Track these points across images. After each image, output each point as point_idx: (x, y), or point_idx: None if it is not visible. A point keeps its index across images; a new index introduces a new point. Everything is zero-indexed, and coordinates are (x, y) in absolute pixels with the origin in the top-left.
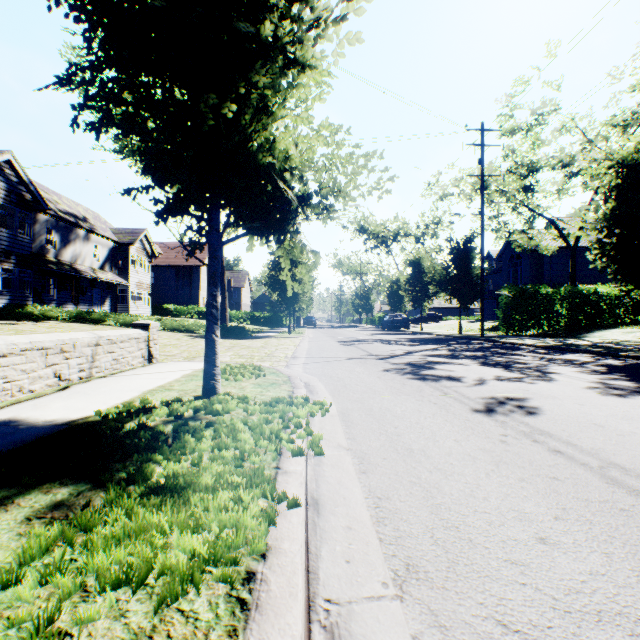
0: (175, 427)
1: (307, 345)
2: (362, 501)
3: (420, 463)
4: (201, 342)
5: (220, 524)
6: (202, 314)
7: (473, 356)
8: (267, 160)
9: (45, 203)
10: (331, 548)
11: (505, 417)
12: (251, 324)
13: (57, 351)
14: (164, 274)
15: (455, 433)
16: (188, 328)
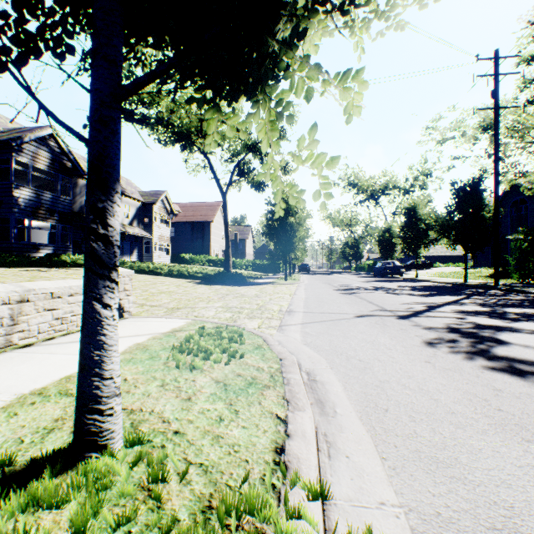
0: None
1: (303, 294)
2: None
3: None
4: (198, 289)
5: None
6: (212, 262)
7: (530, 316)
8: None
9: (82, 169)
10: None
11: None
12: (252, 270)
13: None
14: (182, 229)
15: None
16: (192, 274)
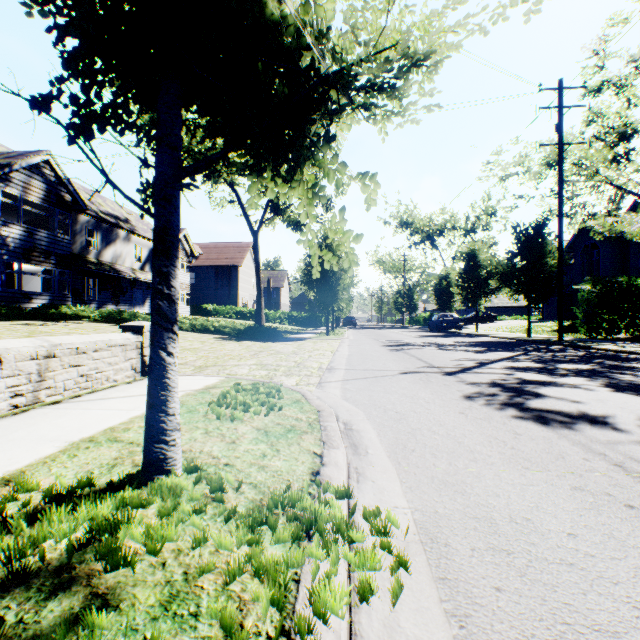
0: None
1: (347, 350)
2: None
3: None
4: (227, 345)
5: None
6: (240, 314)
7: (580, 371)
8: (268, 2)
9: (83, 203)
10: None
11: None
12: (289, 324)
13: None
14: (204, 274)
15: None
16: (218, 329)
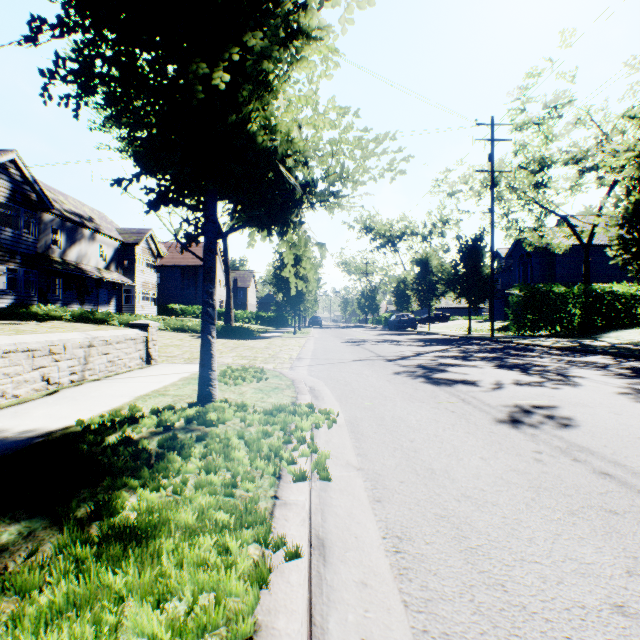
0: (161, 442)
1: (312, 346)
2: (378, 543)
3: (445, 488)
4: None
5: (195, 589)
6: None
7: (486, 358)
8: (268, 144)
9: (50, 203)
10: (341, 617)
11: (534, 429)
12: (256, 324)
13: (45, 353)
14: (170, 274)
15: (481, 449)
16: (192, 328)
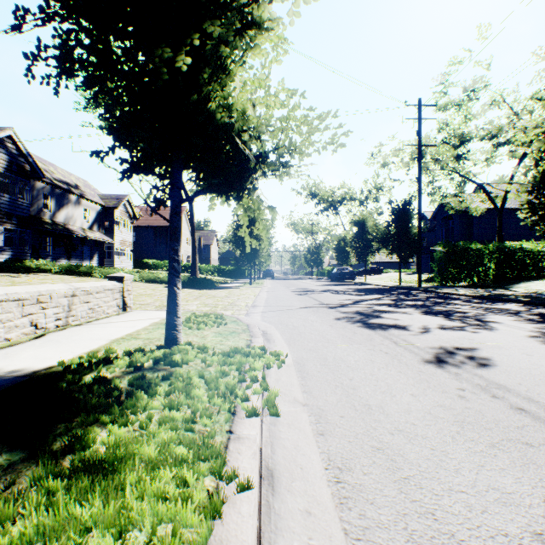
0: (131, 381)
1: (266, 295)
2: (321, 473)
3: (380, 423)
4: None
5: (154, 521)
6: None
7: (415, 305)
8: (226, 121)
9: (41, 172)
10: (287, 544)
11: (458, 368)
12: (218, 276)
13: (33, 302)
14: (144, 233)
15: (411, 386)
16: (163, 280)
